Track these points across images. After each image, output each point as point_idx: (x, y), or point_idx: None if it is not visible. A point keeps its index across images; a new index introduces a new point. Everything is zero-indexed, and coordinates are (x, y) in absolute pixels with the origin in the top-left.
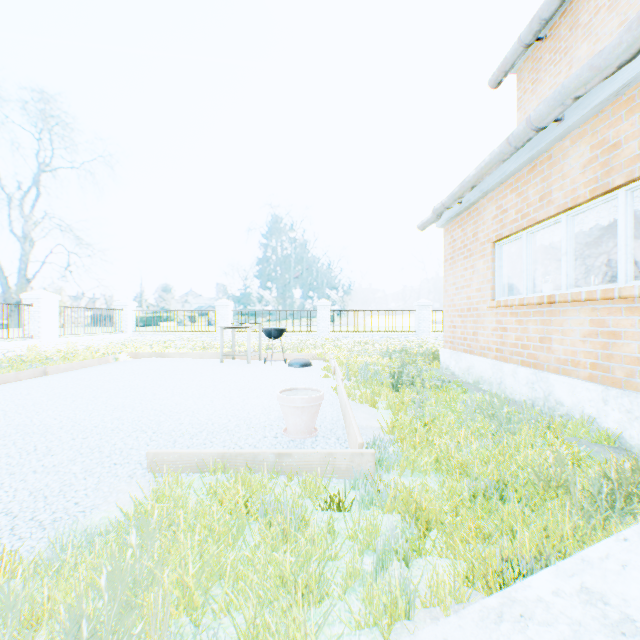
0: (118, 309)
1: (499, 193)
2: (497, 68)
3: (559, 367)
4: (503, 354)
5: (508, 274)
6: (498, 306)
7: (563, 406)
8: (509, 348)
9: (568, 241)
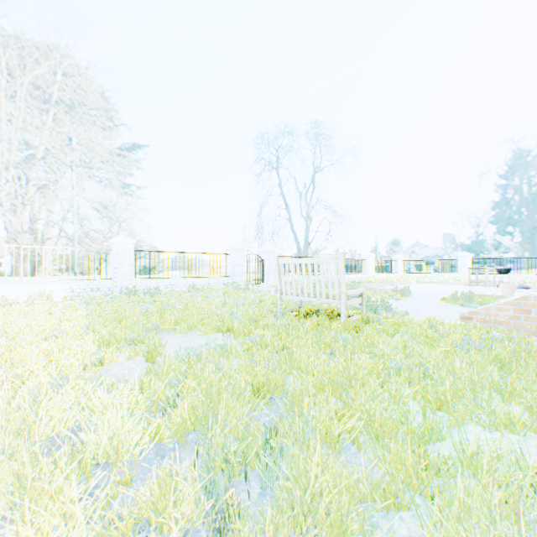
0: (394, 260)
1: None
2: None
3: None
4: None
5: None
6: None
7: None
8: None
9: None
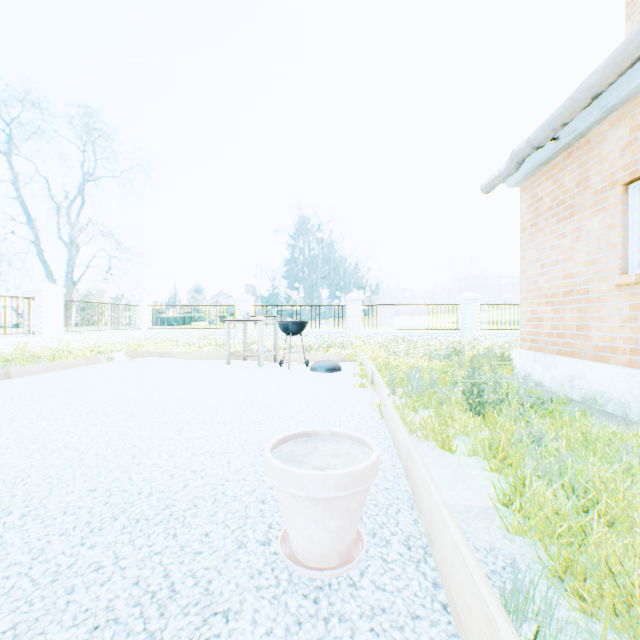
0: (133, 305)
1: (639, 103)
2: None
3: None
4: None
5: None
6: None
7: None
8: None
9: None
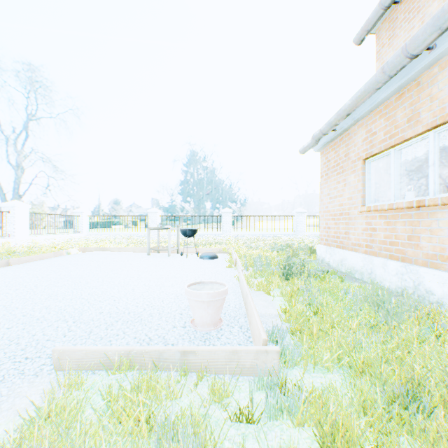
0: (76, 215)
1: (369, 119)
2: (361, 28)
3: (427, 261)
4: (372, 249)
5: (375, 185)
6: (368, 210)
7: (434, 295)
8: (378, 244)
9: (436, 154)
